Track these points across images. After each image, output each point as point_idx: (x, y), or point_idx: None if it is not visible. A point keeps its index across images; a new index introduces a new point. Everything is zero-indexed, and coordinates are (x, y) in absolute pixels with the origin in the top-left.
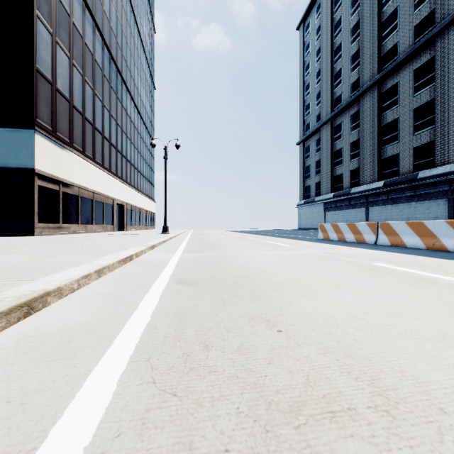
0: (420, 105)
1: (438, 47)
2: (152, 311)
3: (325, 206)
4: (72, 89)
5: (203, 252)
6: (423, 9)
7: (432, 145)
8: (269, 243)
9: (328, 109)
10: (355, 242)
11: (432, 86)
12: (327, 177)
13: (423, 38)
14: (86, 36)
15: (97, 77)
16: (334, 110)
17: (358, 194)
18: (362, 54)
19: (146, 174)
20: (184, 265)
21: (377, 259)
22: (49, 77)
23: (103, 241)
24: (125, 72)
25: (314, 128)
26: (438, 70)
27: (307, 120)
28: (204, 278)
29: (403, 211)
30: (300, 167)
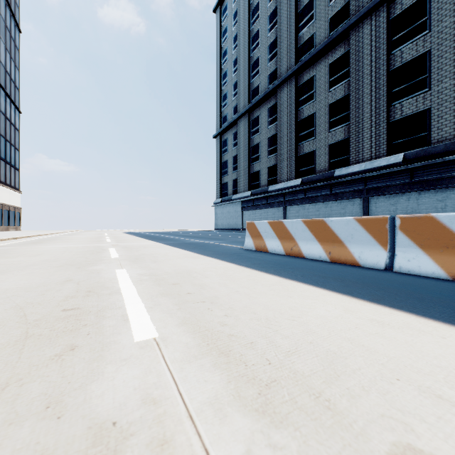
0: (335, 100)
1: (353, 41)
2: None
3: (243, 204)
4: None
5: None
6: (338, 1)
7: (347, 143)
8: (93, 291)
9: (246, 100)
10: (336, 264)
11: (346, 82)
12: (244, 174)
13: (340, 29)
14: None
15: None
16: (251, 102)
17: (276, 192)
18: (280, 43)
19: None
20: None
21: None
22: None
23: None
24: None
25: (231, 119)
26: (353, 64)
27: (224, 112)
28: None
29: (320, 211)
30: (217, 162)
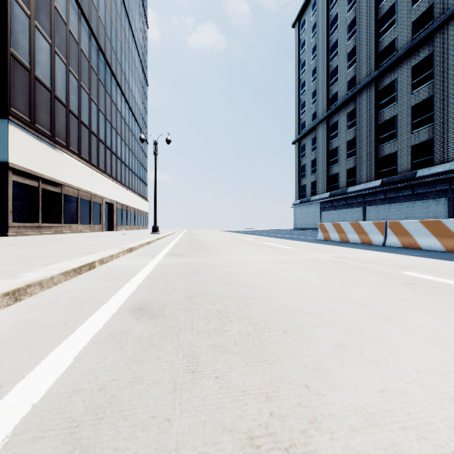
0: (418, 102)
1: (437, 43)
2: (28, 408)
3: (321, 205)
4: (54, 79)
5: (189, 256)
6: (422, 4)
7: (431, 143)
8: (266, 245)
9: (324, 107)
10: (361, 244)
11: (431, 83)
12: (323, 176)
13: (422, 33)
14: (71, 23)
15: (83, 68)
16: (330, 108)
17: (355, 193)
18: (359, 51)
19: (138, 172)
20: (157, 277)
21: (403, 266)
22: (26, 63)
23: (77, 243)
24: (115, 65)
25: (310, 126)
26: (437, 66)
27: (303, 119)
28: (177, 301)
29: (401, 211)
30: (295, 166)
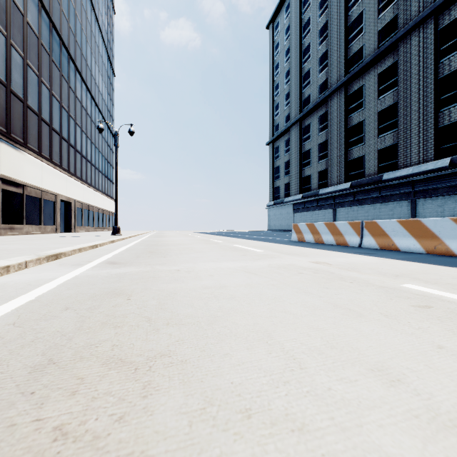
0: (384, 108)
1: (401, 52)
2: None
3: (294, 207)
4: None
5: (131, 264)
6: (387, 14)
7: (395, 148)
8: (235, 247)
9: (297, 110)
10: (336, 245)
11: (395, 90)
12: (296, 178)
13: (388, 42)
14: None
15: (31, 44)
16: (303, 111)
17: (326, 195)
18: (330, 55)
19: (103, 168)
20: (38, 307)
21: (397, 275)
22: None
23: None
24: (74, 48)
25: (283, 128)
26: (401, 74)
27: (276, 121)
28: None
29: (368, 212)
30: (269, 167)
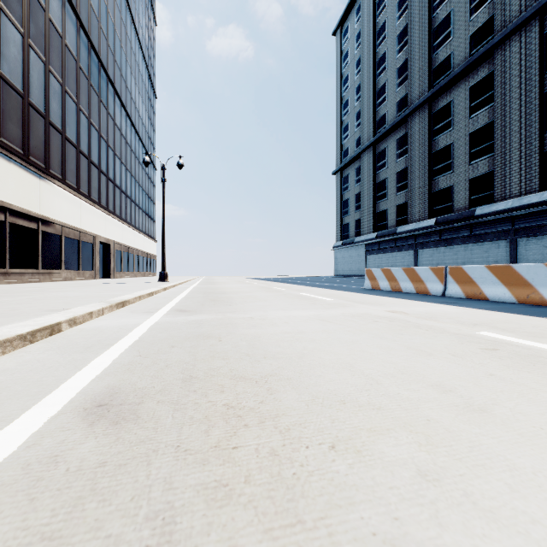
0: (477, 128)
1: (498, 61)
2: None
3: (367, 248)
4: (28, 80)
5: (201, 312)
6: (481, 15)
7: (491, 177)
8: (302, 296)
9: (370, 132)
10: (416, 294)
11: (491, 107)
12: (369, 214)
13: (482, 49)
14: (52, 10)
15: (69, 69)
16: (377, 133)
17: (406, 233)
18: (410, 66)
19: (143, 205)
20: (148, 345)
21: (475, 324)
22: None
23: (51, 294)
24: (113, 69)
25: (354, 154)
26: (498, 87)
27: (345, 145)
28: (165, 388)
29: (458, 255)
30: (337, 201)
